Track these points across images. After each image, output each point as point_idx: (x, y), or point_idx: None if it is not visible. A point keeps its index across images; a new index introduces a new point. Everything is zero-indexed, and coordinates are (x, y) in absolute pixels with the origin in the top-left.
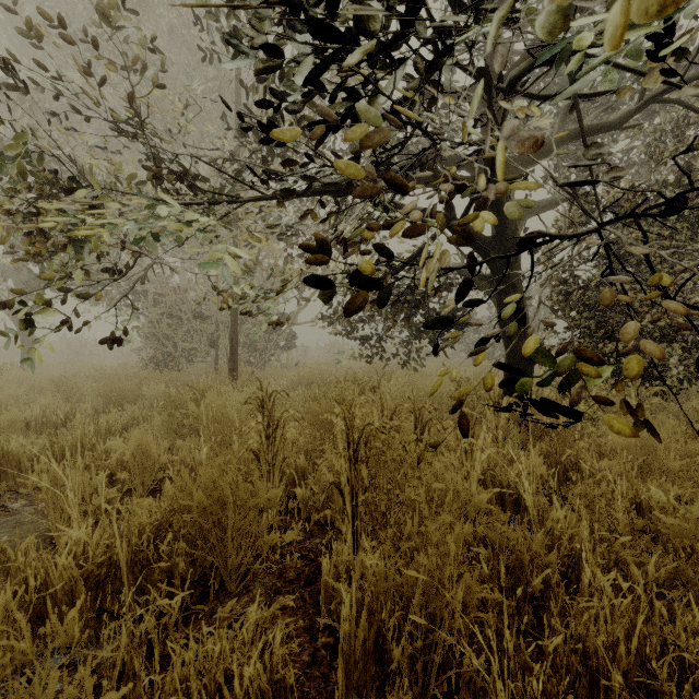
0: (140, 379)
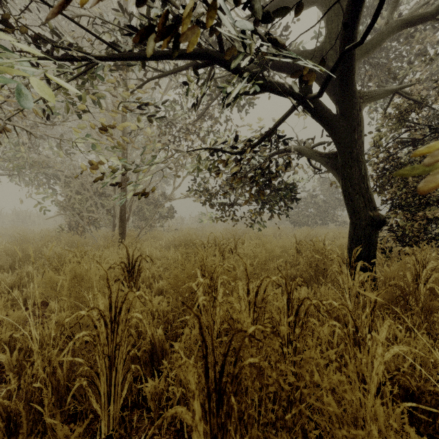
0: (45, 241)
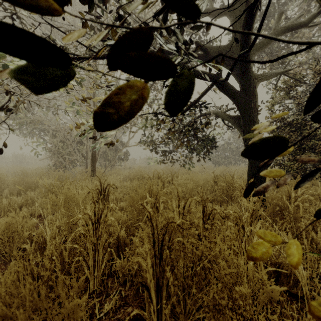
0: (40, 176)
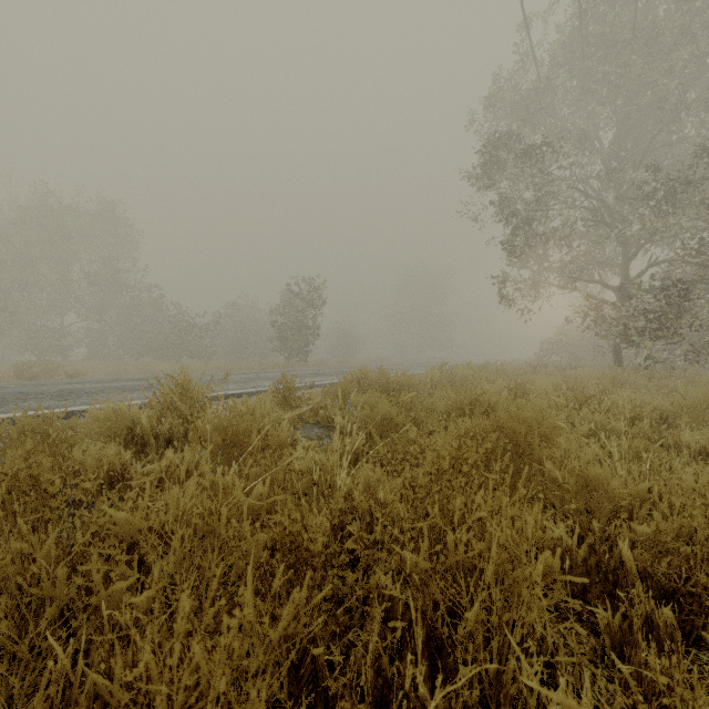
0: None
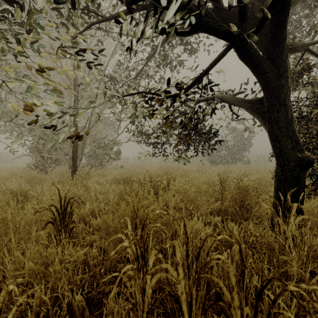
0: (5, 178)
